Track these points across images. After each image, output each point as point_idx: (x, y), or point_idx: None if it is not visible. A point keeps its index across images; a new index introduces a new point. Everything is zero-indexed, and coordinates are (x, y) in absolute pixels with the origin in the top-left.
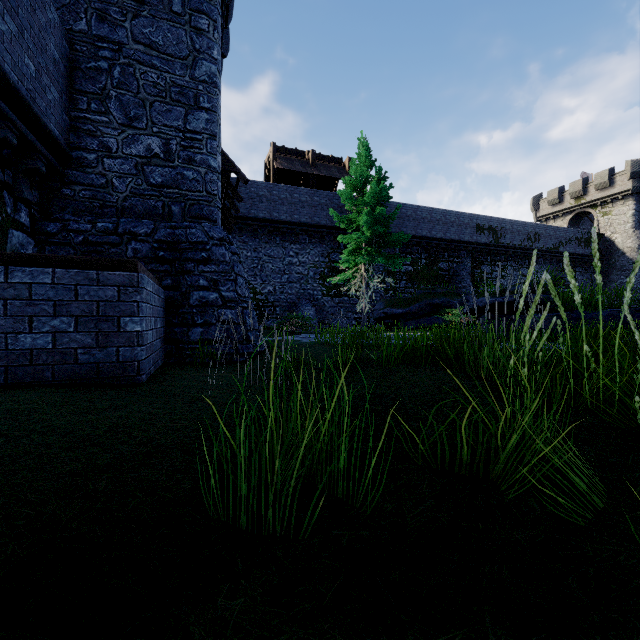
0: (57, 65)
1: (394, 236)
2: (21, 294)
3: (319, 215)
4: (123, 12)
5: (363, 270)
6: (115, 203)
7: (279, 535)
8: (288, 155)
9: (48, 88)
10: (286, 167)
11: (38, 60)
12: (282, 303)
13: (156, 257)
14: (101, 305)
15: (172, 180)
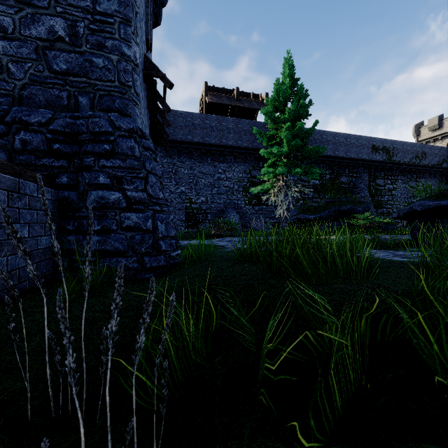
0: None
1: (309, 150)
2: None
3: (242, 139)
4: None
5: (281, 181)
6: (11, 91)
7: None
8: (217, 93)
9: None
10: (216, 101)
11: None
12: (212, 211)
13: (51, 150)
14: None
15: (79, 67)
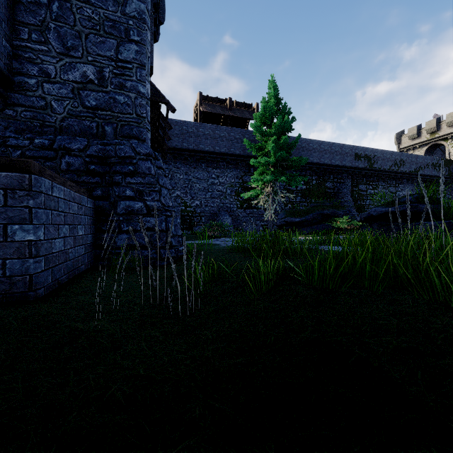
0: None
1: (294, 160)
2: None
3: (234, 147)
4: None
5: (269, 187)
6: (54, 123)
7: None
8: (211, 102)
9: None
10: (209, 110)
11: None
12: (206, 214)
13: (88, 170)
14: None
15: (105, 103)
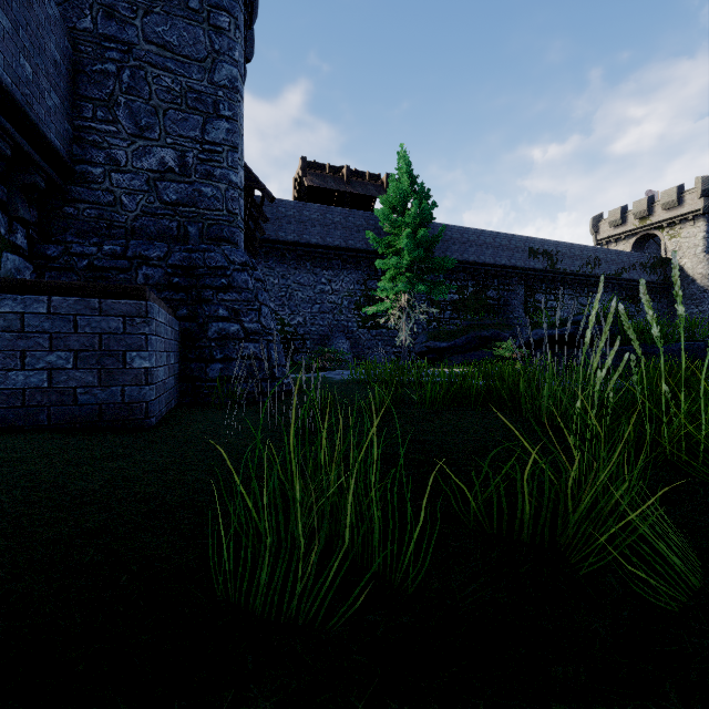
0: (58, 67)
1: (438, 261)
2: (12, 325)
3: (354, 238)
4: (133, 8)
5: (403, 299)
6: (124, 223)
7: (300, 621)
8: (320, 171)
9: (47, 93)
10: (317, 184)
11: (36, 61)
12: (313, 336)
13: (170, 284)
14: (104, 338)
15: (188, 197)
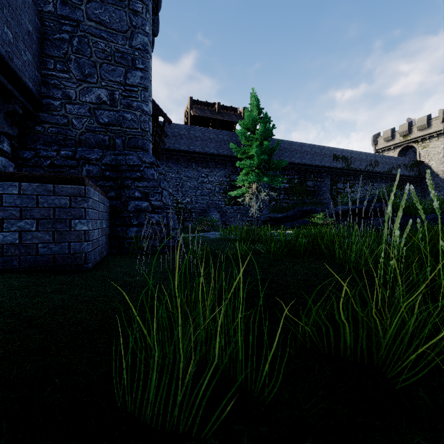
0: (31, 35)
1: (276, 162)
2: None
3: (223, 148)
4: None
5: (254, 186)
6: (74, 137)
7: (181, 430)
8: (201, 106)
9: (23, 51)
10: (199, 114)
11: (15, 30)
12: (196, 210)
13: (103, 176)
14: (56, 210)
15: (116, 120)
